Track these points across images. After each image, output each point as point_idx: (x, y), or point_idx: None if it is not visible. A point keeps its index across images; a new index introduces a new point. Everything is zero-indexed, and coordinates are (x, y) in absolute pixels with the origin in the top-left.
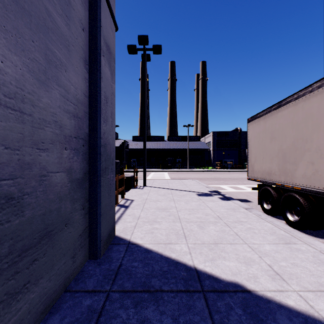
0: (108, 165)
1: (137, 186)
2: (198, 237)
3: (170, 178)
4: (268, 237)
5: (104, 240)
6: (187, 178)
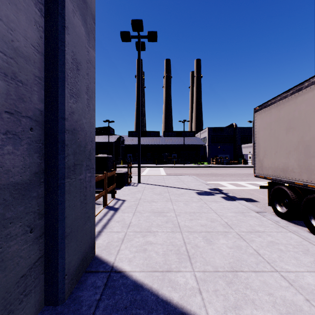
0: (80, 160)
1: (131, 183)
2: (207, 259)
3: (166, 174)
4: (303, 259)
5: (71, 273)
6: (183, 174)
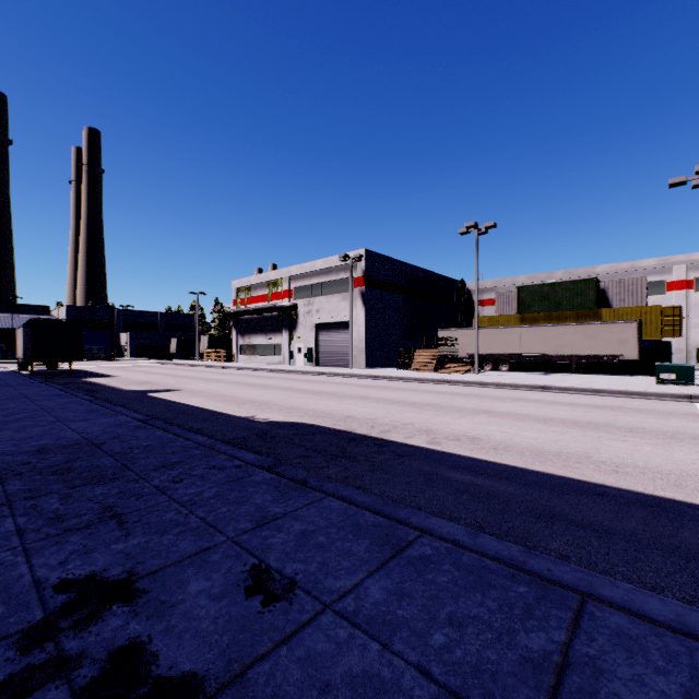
0: None
1: None
2: None
3: None
4: None
5: None
6: None
